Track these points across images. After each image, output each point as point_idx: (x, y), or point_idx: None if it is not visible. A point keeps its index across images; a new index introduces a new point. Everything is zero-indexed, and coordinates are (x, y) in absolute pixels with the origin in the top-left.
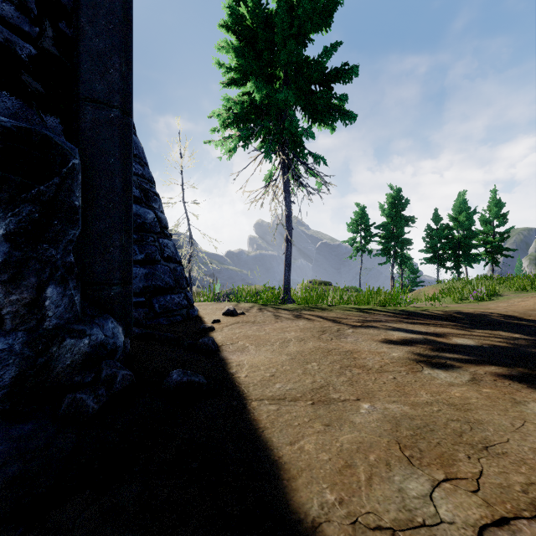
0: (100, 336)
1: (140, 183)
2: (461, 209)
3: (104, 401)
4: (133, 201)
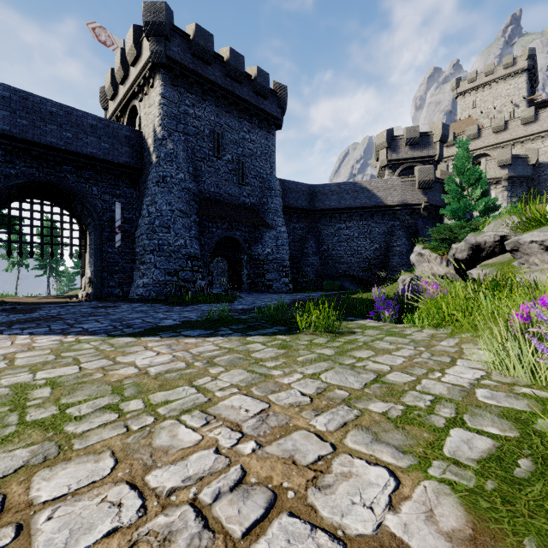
0: None
1: None
2: None
3: None
4: None
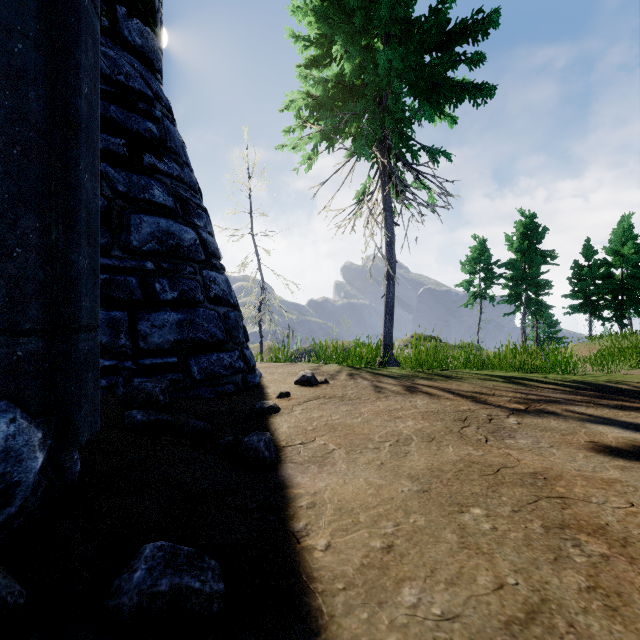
0: None
1: (175, 189)
2: (625, 239)
3: None
4: (163, 213)
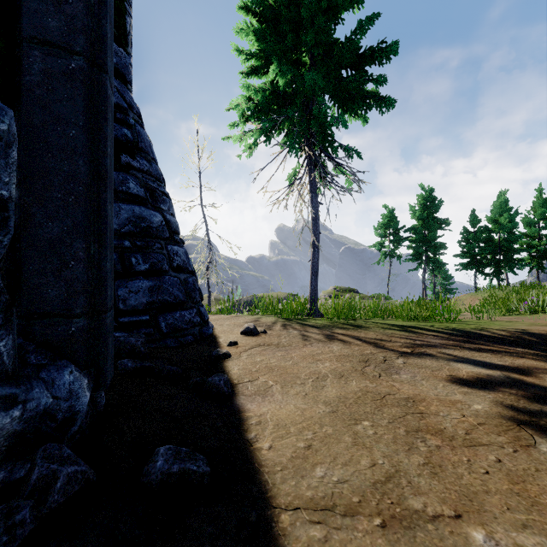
0: (45, 400)
1: (145, 181)
2: (502, 210)
3: (24, 535)
4: (137, 201)
